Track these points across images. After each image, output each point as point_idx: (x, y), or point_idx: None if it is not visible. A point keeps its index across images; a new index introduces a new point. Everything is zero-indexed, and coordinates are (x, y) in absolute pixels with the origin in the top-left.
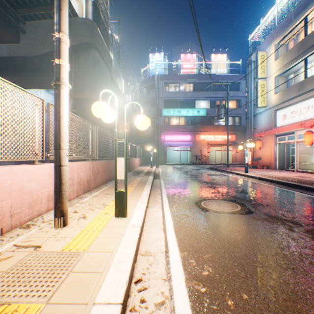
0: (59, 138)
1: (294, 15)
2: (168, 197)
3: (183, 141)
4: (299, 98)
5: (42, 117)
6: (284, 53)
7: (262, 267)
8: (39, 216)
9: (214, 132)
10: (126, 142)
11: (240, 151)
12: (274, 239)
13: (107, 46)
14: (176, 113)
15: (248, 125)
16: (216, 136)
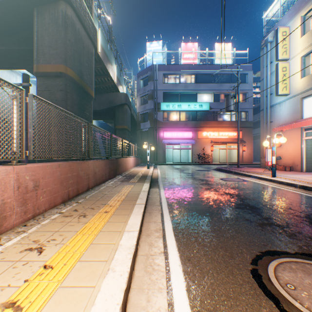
0: None
1: None
2: (178, 247)
3: (184, 138)
4: None
5: None
6: None
7: None
8: None
9: (218, 128)
10: None
11: (246, 149)
12: None
13: (88, 9)
14: (176, 107)
15: (261, 118)
16: (220, 132)
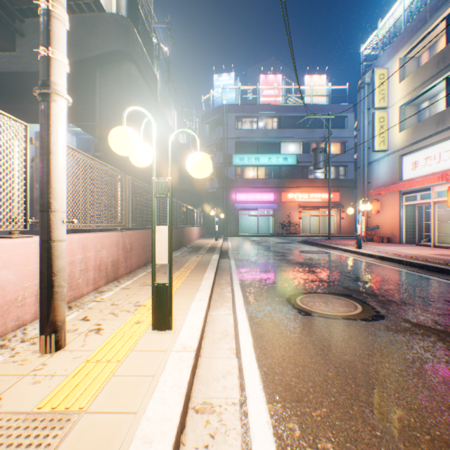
0: (47, 191)
1: (430, 13)
2: (242, 290)
3: (263, 201)
4: (437, 136)
5: (24, 156)
6: (414, 71)
7: (432, 441)
8: (17, 329)
9: (308, 188)
10: (172, 198)
11: (346, 216)
12: (434, 372)
13: (149, 58)
14: (253, 161)
15: (359, 178)
16: (311, 194)
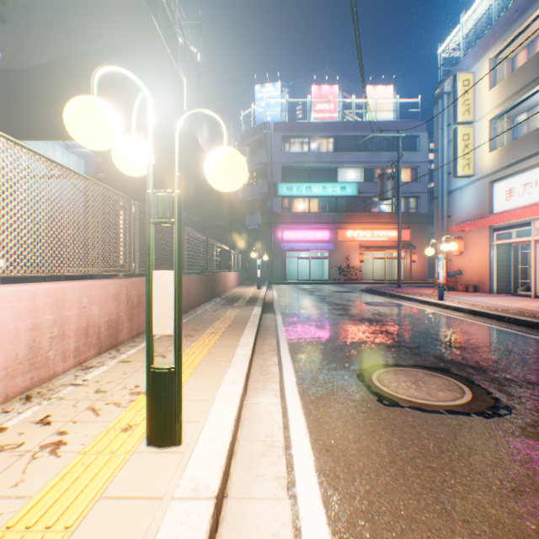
0: None
1: None
2: (293, 361)
3: (315, 240)
4: None
5: None
6: (507, 75)
7: None
8: None
9: (372, 224)
10: (180, 225)
11: (418, 259)
12: None
13: (173, 56)
14: (304, 191)
15: (436, 211)
16: (374, 232)
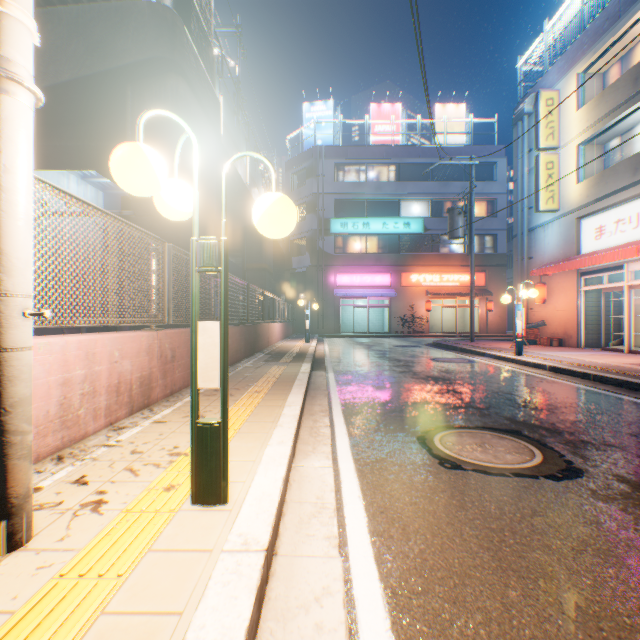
0: None
1: (624, 7)
2: (346, 422)
3: (374, 286)
4: (635, 189)
5: None
6: (597, 93)
7: None
8: None
9: (441, 267)
10: (226, 274)
11: (494, 308)
12: None
13: (208, 73)
14: (361, 228)
15: (515, 251)
16: (444, 275)
